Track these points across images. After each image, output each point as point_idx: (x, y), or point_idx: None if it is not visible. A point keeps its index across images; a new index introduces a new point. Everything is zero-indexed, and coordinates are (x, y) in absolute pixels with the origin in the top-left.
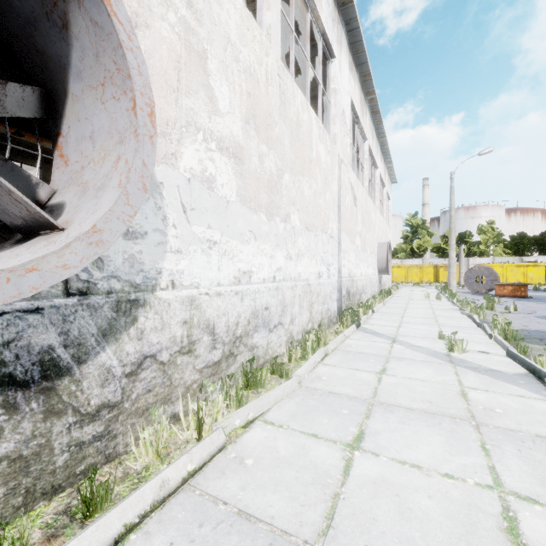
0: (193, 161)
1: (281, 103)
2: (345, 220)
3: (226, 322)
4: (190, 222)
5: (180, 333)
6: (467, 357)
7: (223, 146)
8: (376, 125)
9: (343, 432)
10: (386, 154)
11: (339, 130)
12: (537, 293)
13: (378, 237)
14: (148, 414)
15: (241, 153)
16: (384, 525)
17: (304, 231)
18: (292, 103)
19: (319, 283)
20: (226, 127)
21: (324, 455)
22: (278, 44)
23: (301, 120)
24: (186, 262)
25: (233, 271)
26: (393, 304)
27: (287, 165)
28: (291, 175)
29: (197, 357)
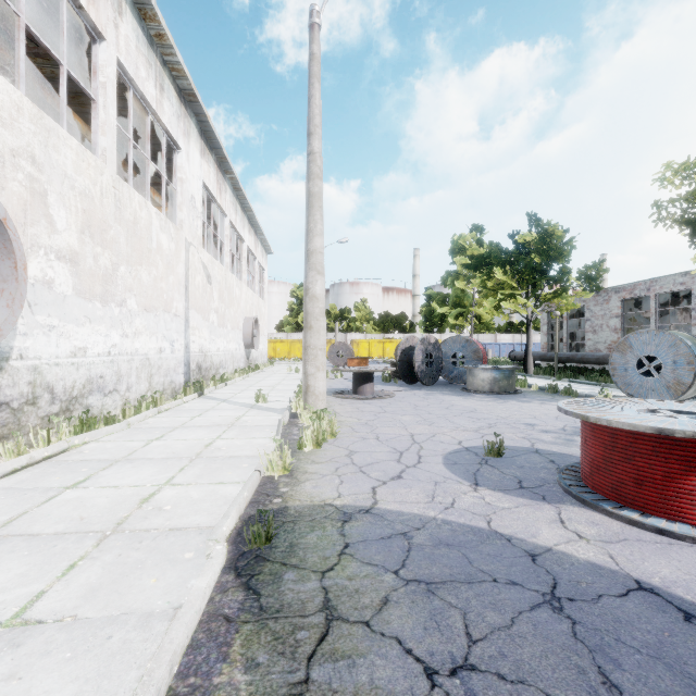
0: (36, 271)
1: (117, 209)
2: (196, 299)
3: (64, 386)
4: (34, 313)
5: (27, 390)
6: (265, 405)
7: (61, 255)
8: (241, 200)
9: (151, 438)
10: (257, 227)
11: (186, 216)
12: (381, 365)
13: (245, 312)
14: (4, 441)
15: (77, 257)
16: (156, 452)
17: (142, 313)
18: (128, 206)
19: (161, 358)
20: (64, 241)
21: (135, 444)
22: (114, 162)
23: (139, 218)
24: (31, 341)
25: (70, 348)
26: (253, 378)
27: (124, 259)
28: (128, 266)
29: (40, 408)
